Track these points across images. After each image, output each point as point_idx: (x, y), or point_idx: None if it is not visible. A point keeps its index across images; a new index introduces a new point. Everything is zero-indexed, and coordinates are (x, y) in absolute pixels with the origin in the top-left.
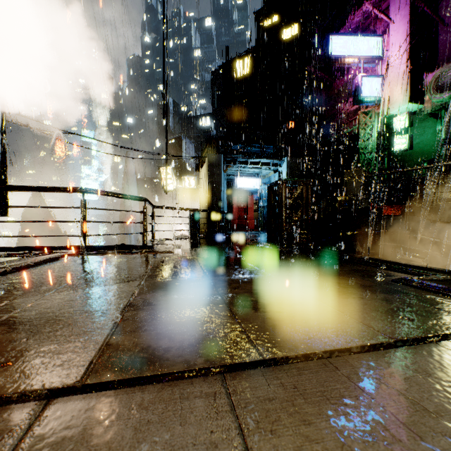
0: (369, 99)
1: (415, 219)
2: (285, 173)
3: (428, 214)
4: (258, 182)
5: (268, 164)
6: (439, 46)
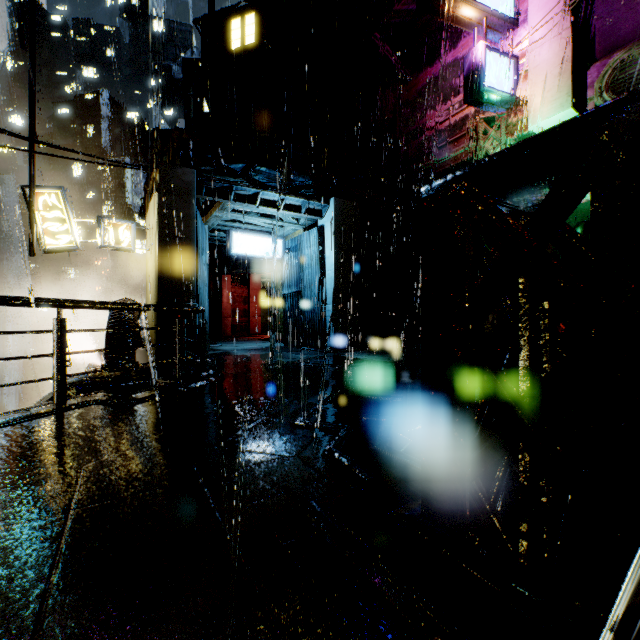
0: (497, 94)
1: None
2: (332, 230)
3: None
4: (277, 246)
5: (297, 209)
6: (597, 25)
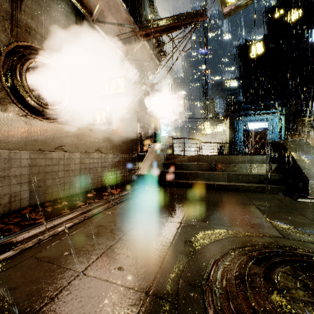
0: None
1: None
2: (283, 118)
3: None
4: (265, 125)
5: (270, 113)
6: None
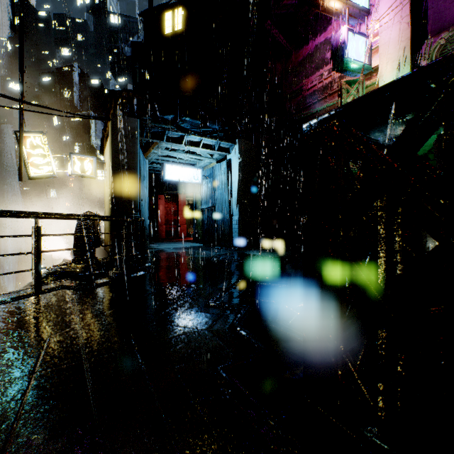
0: (356, 63)
1: None
2: (237, 162)
3: None
4: (197, 174)
5: (211, 147)
6: (428, 13)
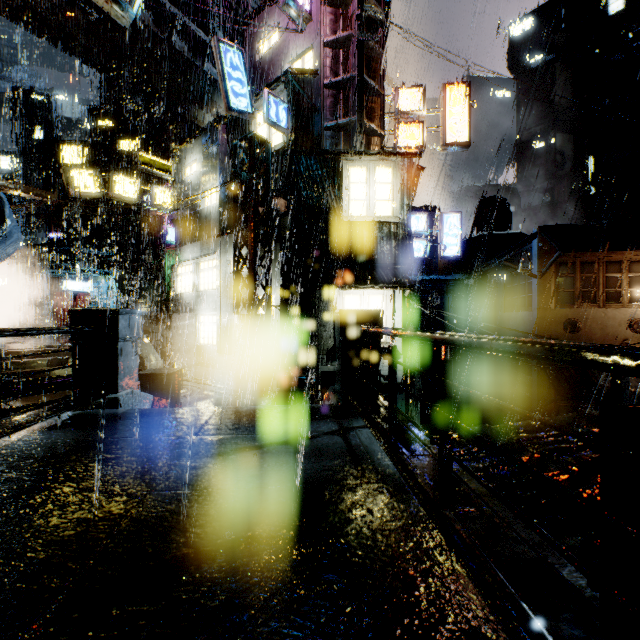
0: (172, 242)
1: (152, 326)
2: (113, 282)
3: (163, 323)
4: (87, 286)
5: (96, 272)
6: None
